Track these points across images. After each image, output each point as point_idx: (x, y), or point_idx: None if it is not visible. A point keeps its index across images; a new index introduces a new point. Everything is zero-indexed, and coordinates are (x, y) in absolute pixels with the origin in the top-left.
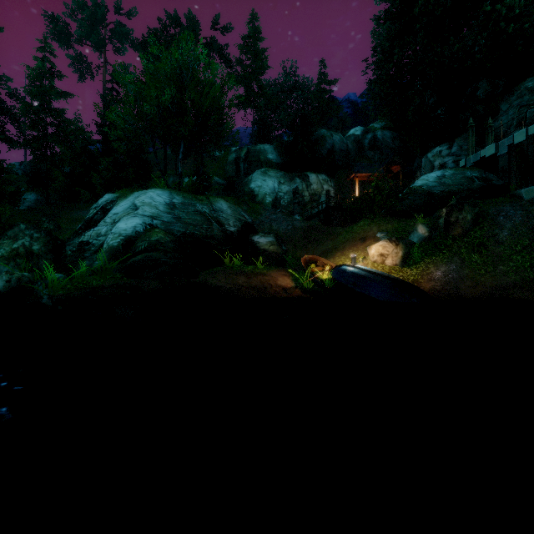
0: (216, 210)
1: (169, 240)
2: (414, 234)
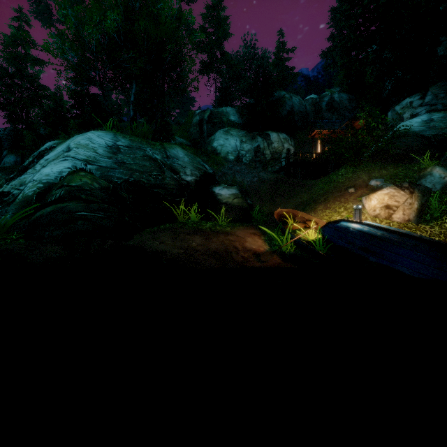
0: (170, 156)
1: (98, 187)
2: (426, 179)
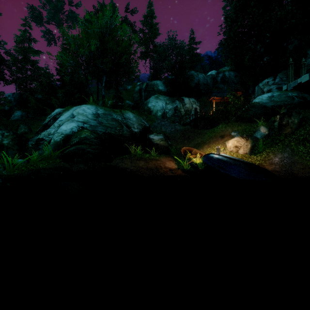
0: (126, 118)
1: (93, 137)
2: (257, 132)
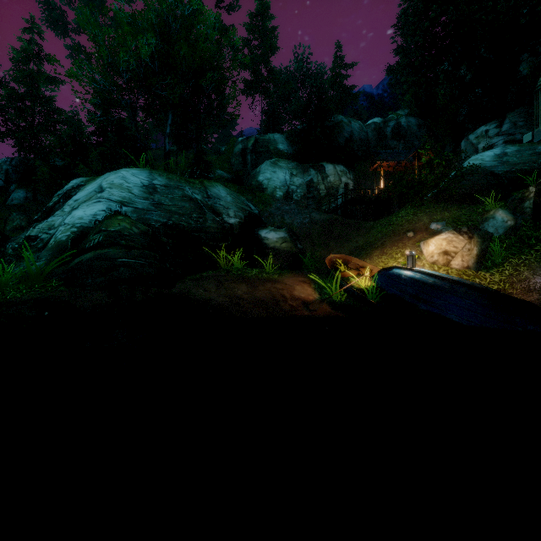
0: (211, 196)
1: (138, 232)
2: (489, 223)
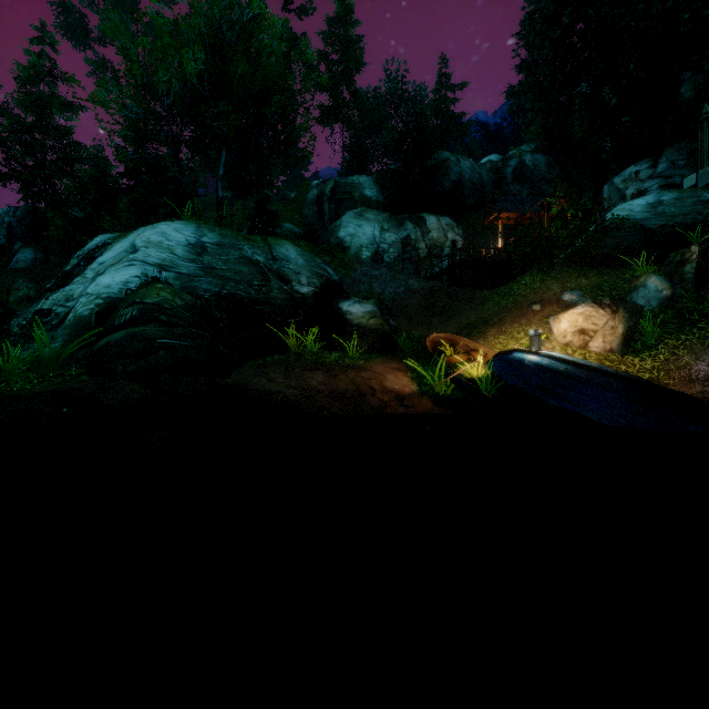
0: (278, 258)
1: (182, 304)
2: (639, 292)
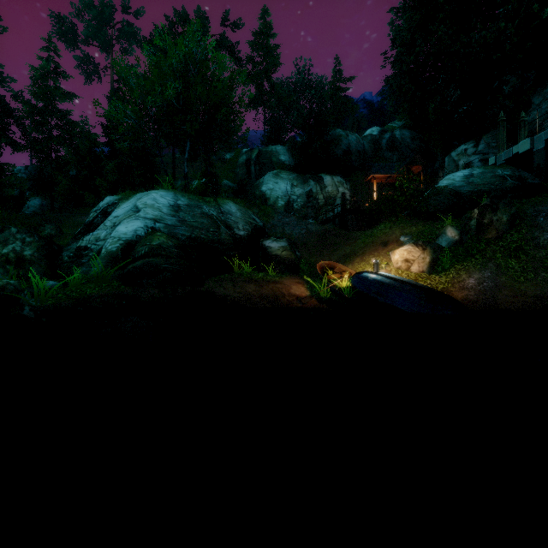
0: (224, 213)
1: (172, 245)
2: (442, 237)
